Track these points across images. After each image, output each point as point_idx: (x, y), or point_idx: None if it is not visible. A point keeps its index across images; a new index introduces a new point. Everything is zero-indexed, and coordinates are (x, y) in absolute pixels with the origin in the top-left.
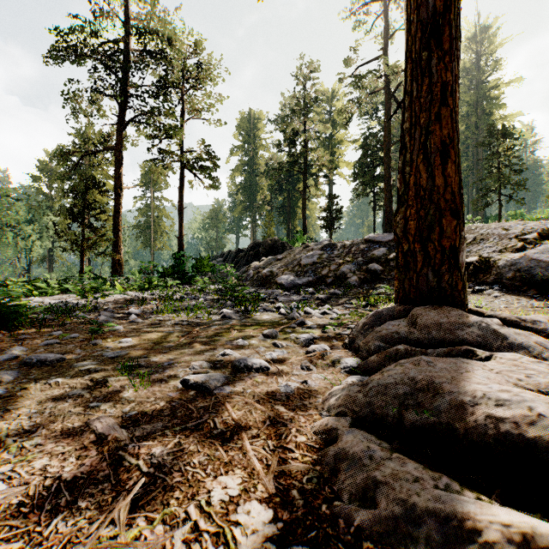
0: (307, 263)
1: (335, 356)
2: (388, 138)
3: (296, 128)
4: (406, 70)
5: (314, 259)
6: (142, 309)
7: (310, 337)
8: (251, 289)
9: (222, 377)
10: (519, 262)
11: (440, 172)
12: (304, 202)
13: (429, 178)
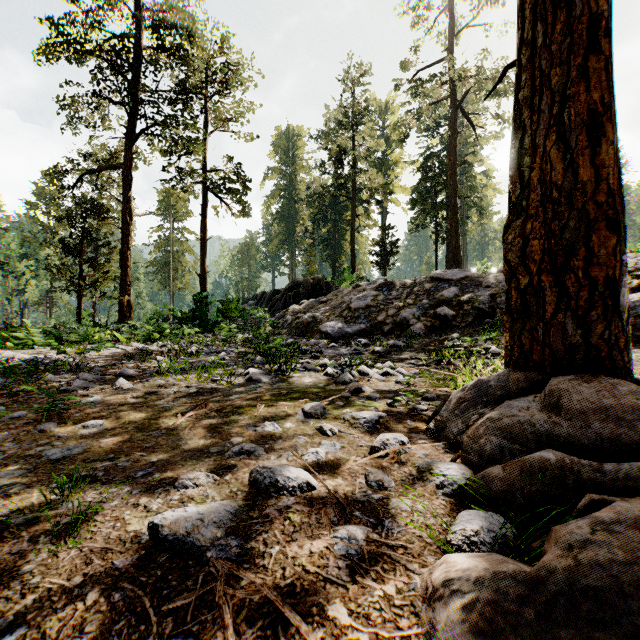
0: (359, 307)
1: (419, 454)
2: (453, 157)
3: (343, 144)
4: (523, 9)
5: (367, 301)
6: (142, 367)
7: (374, 418)
8: (289, 339)
9: (228, 514)
10: (639, 304)
11: (587, 160)
12: (352, 234)
13: (567, 171)
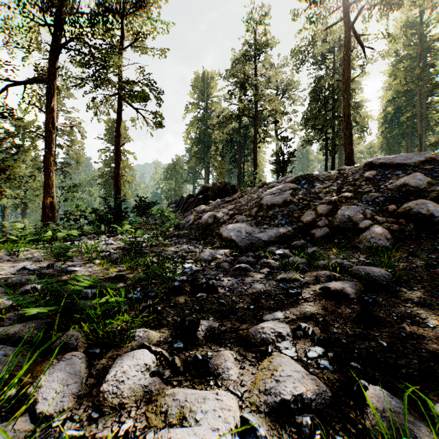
0: (273, 203)
1: None
2: (347, 72)
3: (247, 70)
4: None
5: (285, 196)
6: None
7: None
8: (183, 245)
9: None
10: None
11: None
12: (254, 148)
13: None
